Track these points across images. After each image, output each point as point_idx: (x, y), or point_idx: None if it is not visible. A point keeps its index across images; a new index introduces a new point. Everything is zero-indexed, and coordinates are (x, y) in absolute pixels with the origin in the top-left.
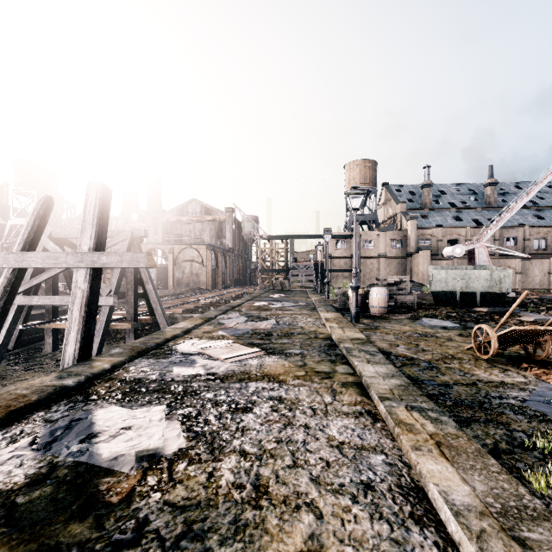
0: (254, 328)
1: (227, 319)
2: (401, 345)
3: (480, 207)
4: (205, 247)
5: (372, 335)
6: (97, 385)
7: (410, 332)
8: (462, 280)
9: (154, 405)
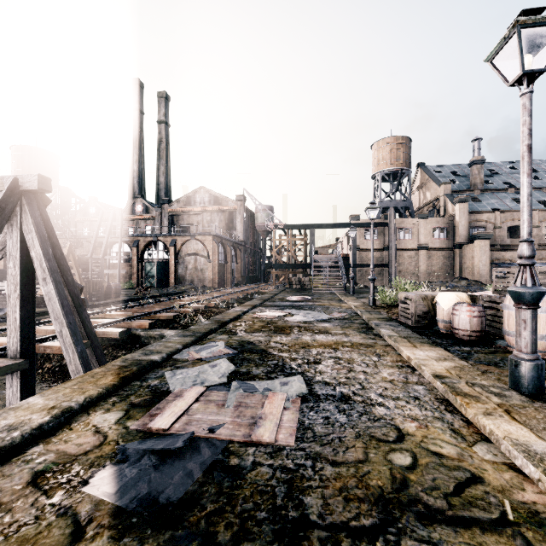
0: (240, 435)
1: (189, 366)
2: None
3: None
4: (211, 238)
5: None
6: None
7: None
8: None
9: None
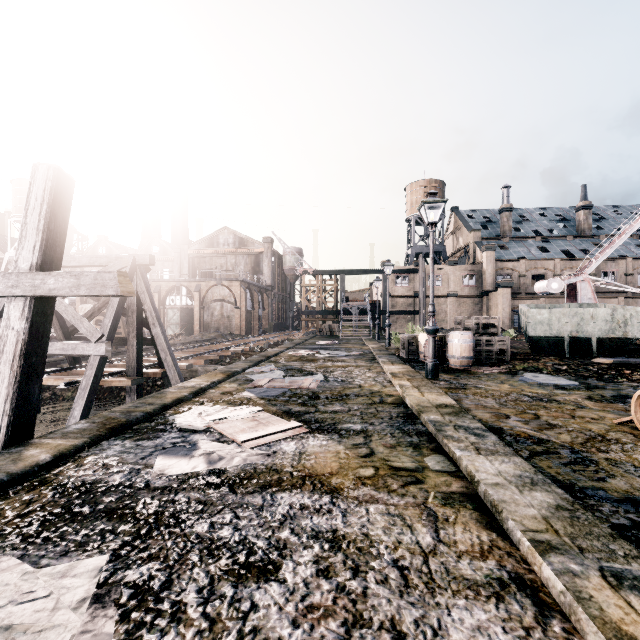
0: (294, 386)
1: (258, 373)
2: (512, 415)
3: (571, 235)
4: (238, 284)
5: (462, 399)
6: (9, 497)
7: (516, 394)
8: (572, 322)
9: (87, 555)
